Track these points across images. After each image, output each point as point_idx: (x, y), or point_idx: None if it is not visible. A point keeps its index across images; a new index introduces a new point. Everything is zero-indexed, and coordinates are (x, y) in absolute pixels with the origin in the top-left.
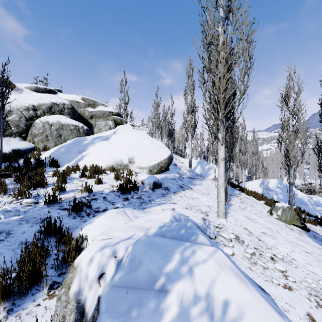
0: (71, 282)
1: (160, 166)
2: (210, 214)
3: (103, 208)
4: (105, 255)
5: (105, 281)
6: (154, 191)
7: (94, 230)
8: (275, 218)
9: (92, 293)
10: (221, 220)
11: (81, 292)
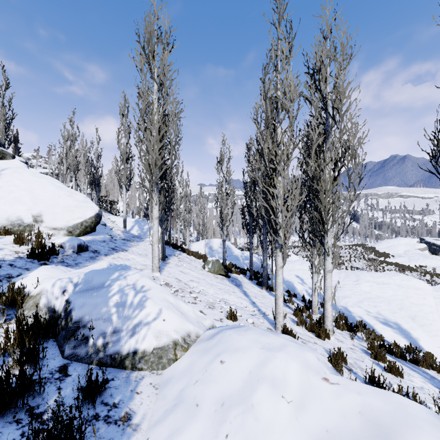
0: (37, 301)
1: (85, 226)
2: (146, 270)
3: (16, 274)
4: (64, 281)
5: (69, 293)
6: (79, 254)
7: (34, 280)
8: (207, 271)
9: (59, 301)
10: (155, 274)
11: (50, 302)
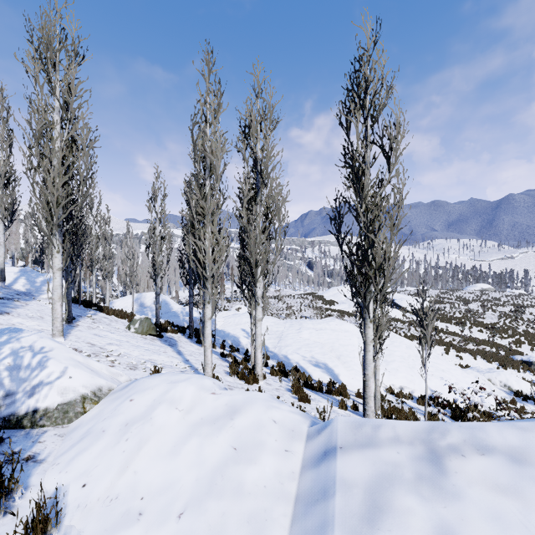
0: None
1: None
2: None
3: None
4: None
5: None
6: None
7: None
8: (133, 332)
9: None
10: (57, 340)
11: None
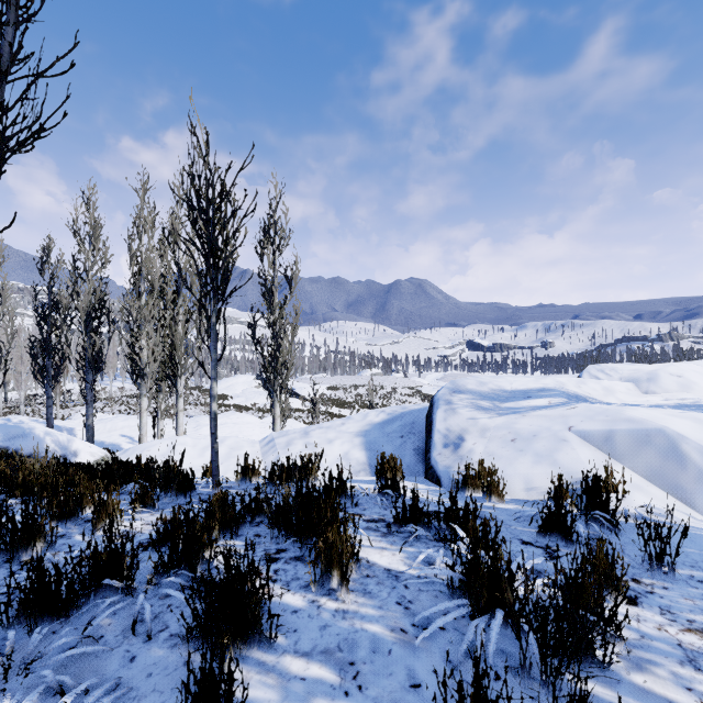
0: None
1: None
2: None
3: None
4: None
5: None
6: None
7: None
8: None
9: None
10: None
11: None
